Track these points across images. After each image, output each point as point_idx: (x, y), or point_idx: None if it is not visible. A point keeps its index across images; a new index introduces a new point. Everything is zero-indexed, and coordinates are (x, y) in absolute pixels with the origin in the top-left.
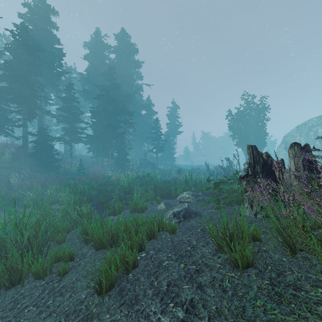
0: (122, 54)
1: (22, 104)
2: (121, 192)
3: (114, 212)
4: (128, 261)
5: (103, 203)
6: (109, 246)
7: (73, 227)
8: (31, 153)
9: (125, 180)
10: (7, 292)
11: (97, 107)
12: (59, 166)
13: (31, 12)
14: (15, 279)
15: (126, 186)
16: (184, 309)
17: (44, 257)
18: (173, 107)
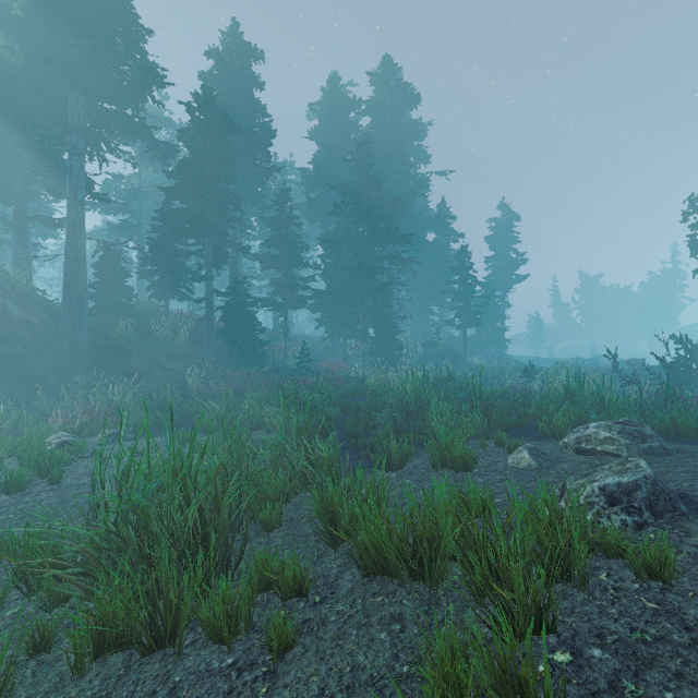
0: (383, 112)
1: (204, 237)
2: (397, 413)
3: (387, 460)
4: (524, 693)
5: (357, 435)
6: (407, 576)
7: (296, 488)
8: (218, 330)
9: (407, 383)
10: (145, 665)
11: (335, 233)
12: (264, 356)
13: (220, 65)
14: (164, 632)
15: (410, 400)
16: None
17: (234, 567)
18: (502, 218)
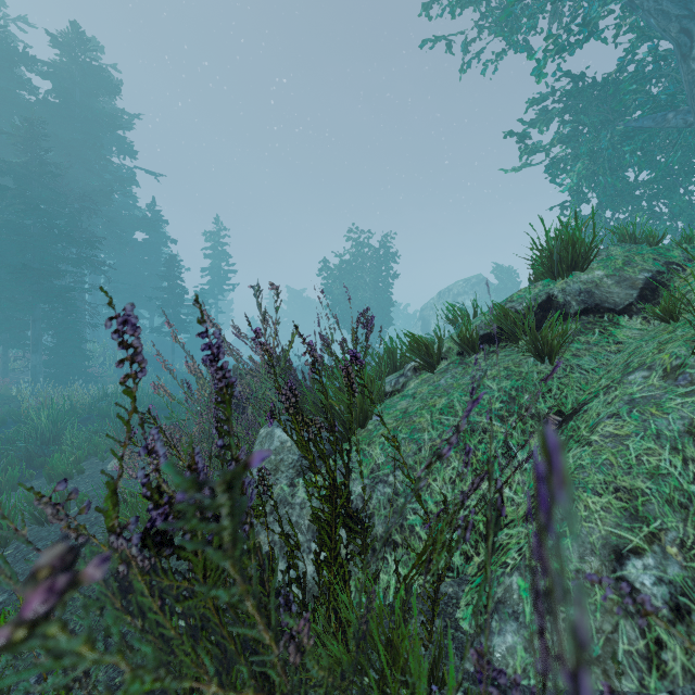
0: (72, 85)
1: None
2: (32, 442)
3: None
4: None
5: None
6: None
7: None
8: None
9: (43, 414)
10: None
11: None
12: None
13: None
14: None
15: (46, 429)
16: (12, 592)
17: None
18: (217, 232)
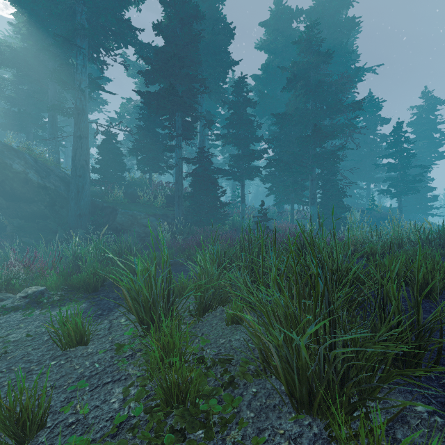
0: None
1: (175, 113)
2: None
3: None
4: None
5: None
6: None
7: None
8: (187, 193)
9: None
10: None
11: (285, 111)
12: (225, 215)
13: None
14: None
15: None
16: None
17: None
18: (425, 103)
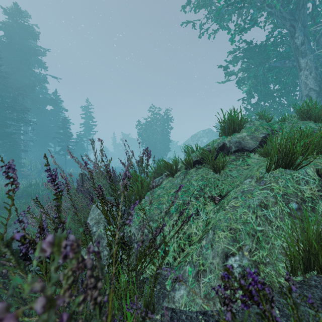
0: (14, 34)
1: None
2: None
3: None
4: None
5: None
6: None
7: None
8: None
9: None
10: None
11: None
12: None
13: None
14: None
15: None
16: None
17: None
18: (87, 106)
